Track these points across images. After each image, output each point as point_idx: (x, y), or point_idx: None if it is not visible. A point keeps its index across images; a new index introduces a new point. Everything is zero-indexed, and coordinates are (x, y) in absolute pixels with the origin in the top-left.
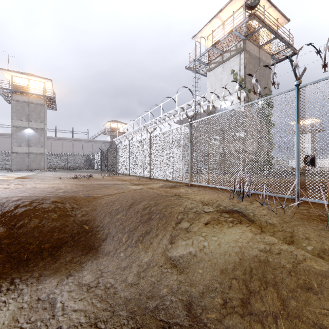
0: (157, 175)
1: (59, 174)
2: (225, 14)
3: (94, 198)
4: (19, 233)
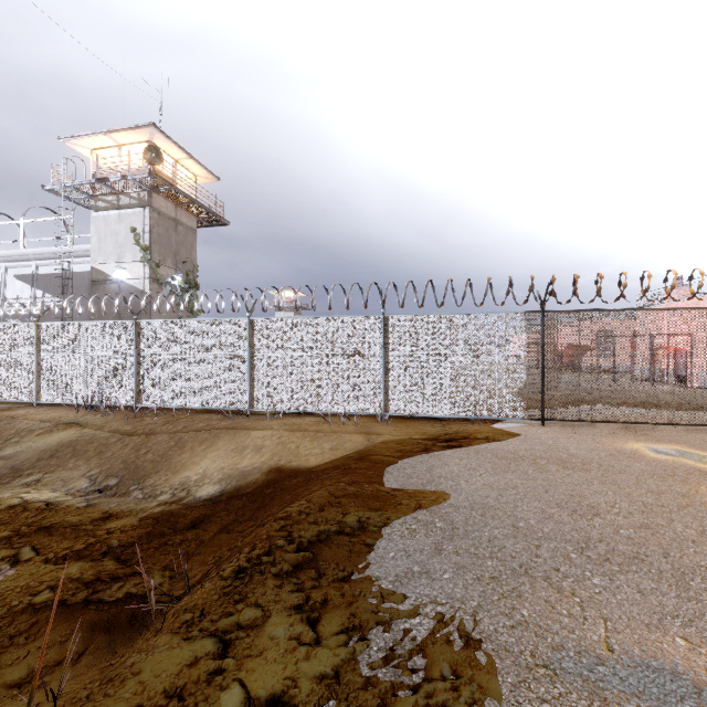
0: None
1: None
2: (122, 138)
3: None
4: None
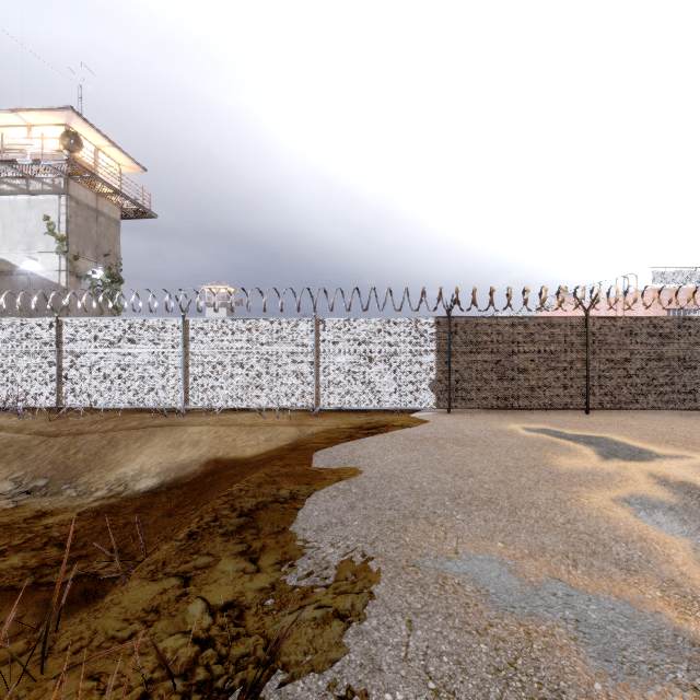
0: None
1: None
2: (33, 118)
3: None
4: None
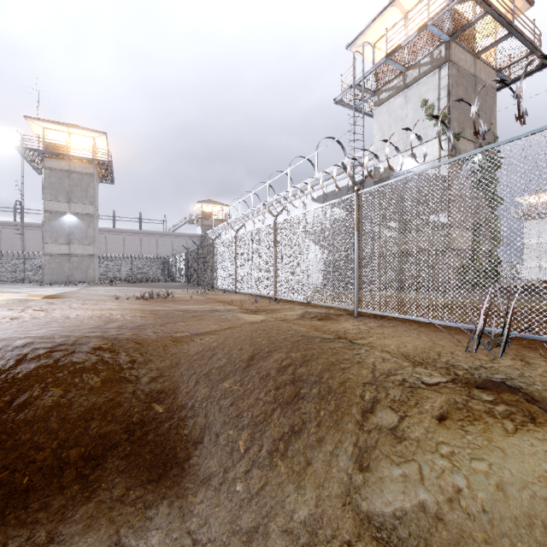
0: (288, 293)
1: (117, 290)
2: None
3: (176, 341)
4: (18, 421)
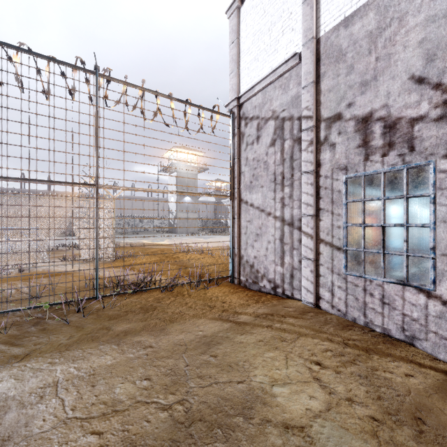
0: None
1: None
2: None
3: None
4: None
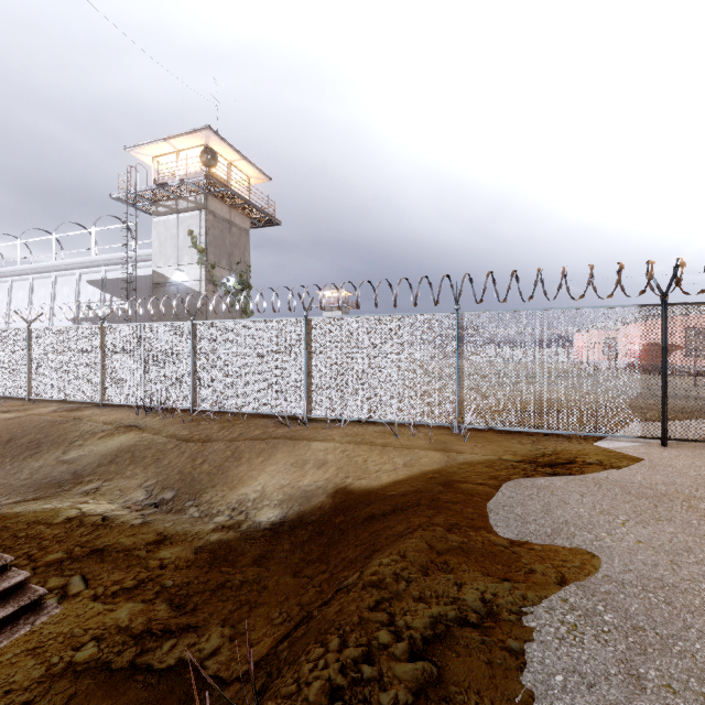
0: (44, 393)
1: None
2: (180, 143)
3: None
4: None
